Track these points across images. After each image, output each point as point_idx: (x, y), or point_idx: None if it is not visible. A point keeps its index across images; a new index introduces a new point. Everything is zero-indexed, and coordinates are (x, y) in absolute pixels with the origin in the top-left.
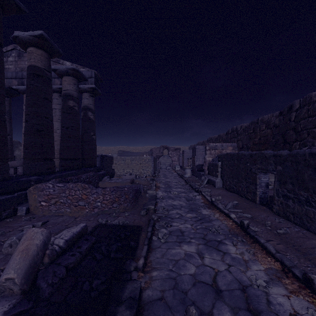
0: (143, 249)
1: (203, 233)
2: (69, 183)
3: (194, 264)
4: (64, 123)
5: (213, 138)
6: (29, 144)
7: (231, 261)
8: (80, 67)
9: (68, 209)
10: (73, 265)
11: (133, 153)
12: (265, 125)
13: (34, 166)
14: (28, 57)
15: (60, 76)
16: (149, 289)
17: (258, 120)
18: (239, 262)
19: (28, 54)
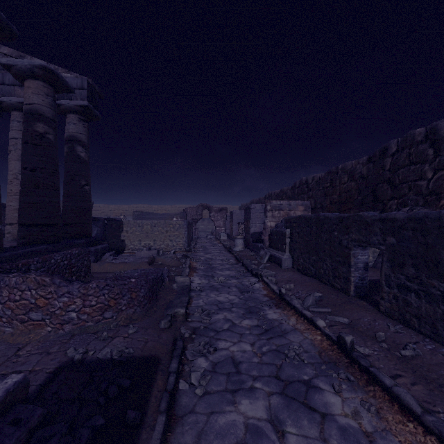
0: (155, 427)
1: (274, 364)
2: (10, 275)
3: None
4: (26, 162)
5: (273, 193)
6: None
7: (342, 440)
8: (63, 71)
9: (7, 328)
10: None
11: (157, 215)
12: (348, 175)
13: None
14: None
15: (19, 78)
16: None
17: (338, 168)
18: (357, 441)
19: None
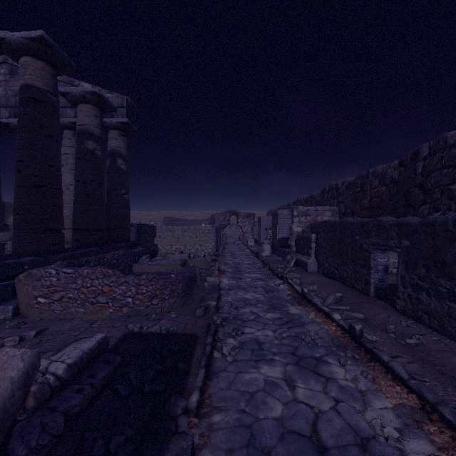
0: (198, 375)
1: (292, 345)
2: (82, 267)
3: (281, 400)
4: (79, 175)
5: (302, 199)
6: (22, 207)
7: (339, 393)
8: (106, 92)
9: (81, 309)
10: (79, 409)
11: (186, 221)
12: (379, 180)
13: (31, 241)
14: (21, 72)
15: (73, 103)
16: (207, 448)
17: (368, 173)
18: (351, 394)
19: (21, 67)
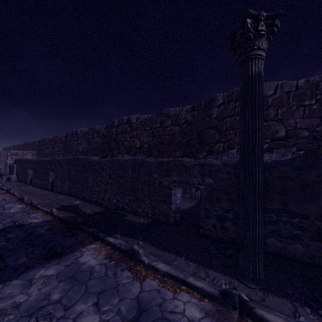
0: None
1: None
2: None
3: None
4: None
5: (28, 142)
6: None
7: None
8: None
9: None
10: None
11: None
12: (60, 140)
13: None
14: None
15: None
16: None
17: (56, 136)
18: None
19: None
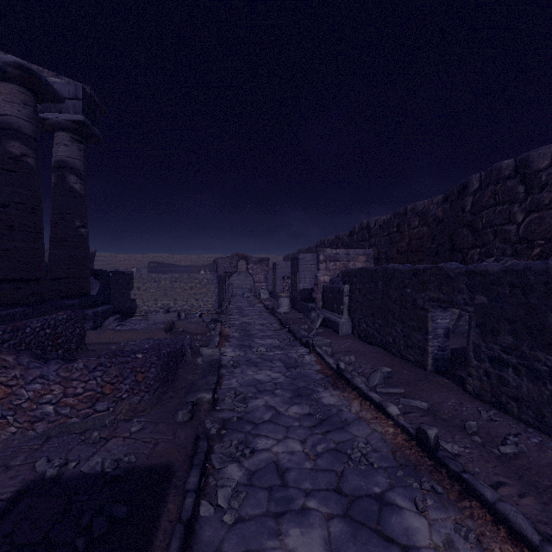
0: None
1: (334, 471)
2: None
3: None
4: None
5: (326, 240)
6: None
7: None
8: (50, 75)
9: None
10: None
11: (179, 267)
12: (419, 218)
13: None
14: None
15: None
16: None
17: (406, 209)
18: None
19: None
